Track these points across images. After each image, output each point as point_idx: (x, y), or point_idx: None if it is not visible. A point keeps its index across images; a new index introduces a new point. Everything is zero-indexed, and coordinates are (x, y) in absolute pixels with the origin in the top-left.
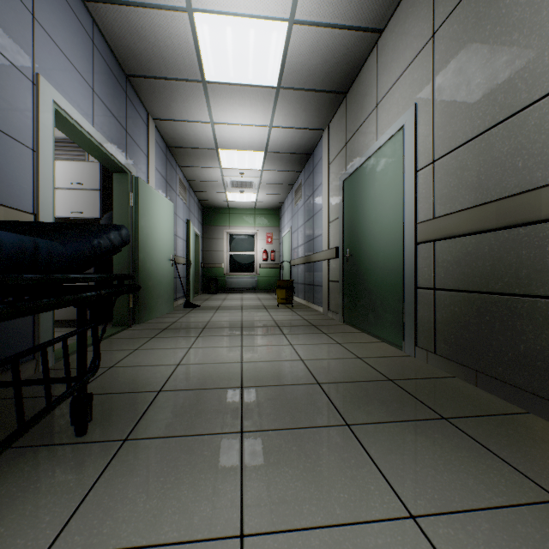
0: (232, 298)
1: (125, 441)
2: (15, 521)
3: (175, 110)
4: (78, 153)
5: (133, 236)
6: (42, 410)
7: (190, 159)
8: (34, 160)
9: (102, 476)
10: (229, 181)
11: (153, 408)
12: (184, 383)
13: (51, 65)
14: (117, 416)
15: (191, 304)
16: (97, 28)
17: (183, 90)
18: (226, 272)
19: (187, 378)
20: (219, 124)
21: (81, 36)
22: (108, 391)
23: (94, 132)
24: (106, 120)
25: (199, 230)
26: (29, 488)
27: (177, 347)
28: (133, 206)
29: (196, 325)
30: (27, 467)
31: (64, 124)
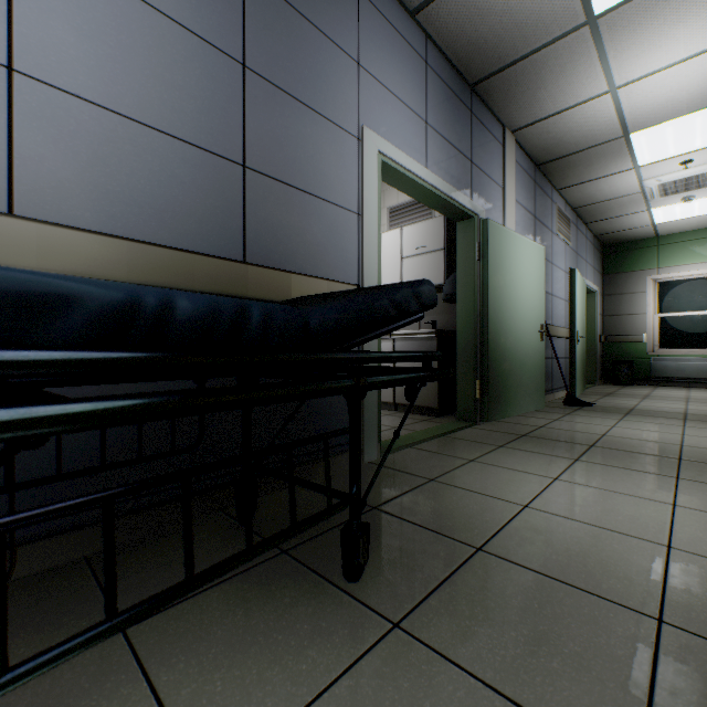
0: (663, 397)
1: (394, 627)
2: (233, 683)
3: (542, 101)
4: (424, 212)
5: (480, 301)
6: (233, 555)
7: (573, 173)
8: (359, 226)
9: (338, 682)
10: (654, 186)
11: (456, 580)
12: (524, 551)
13: (376, 112)
14: (404, 568)
15: (576, 399)
16: (431, 43)
17: (553, 60)
18: (651, 349)
19: (532, 541)
20: (626, 86)
21: (411, 62)
22: (412, 518)
23: (426, 175)
24: (443, 155)
25: (595, 283)
26: (271, 635)
27: (531, 472)
28: (480, 260)
29: (577, 438)
30: (287, 598)
31: (394, 177)
